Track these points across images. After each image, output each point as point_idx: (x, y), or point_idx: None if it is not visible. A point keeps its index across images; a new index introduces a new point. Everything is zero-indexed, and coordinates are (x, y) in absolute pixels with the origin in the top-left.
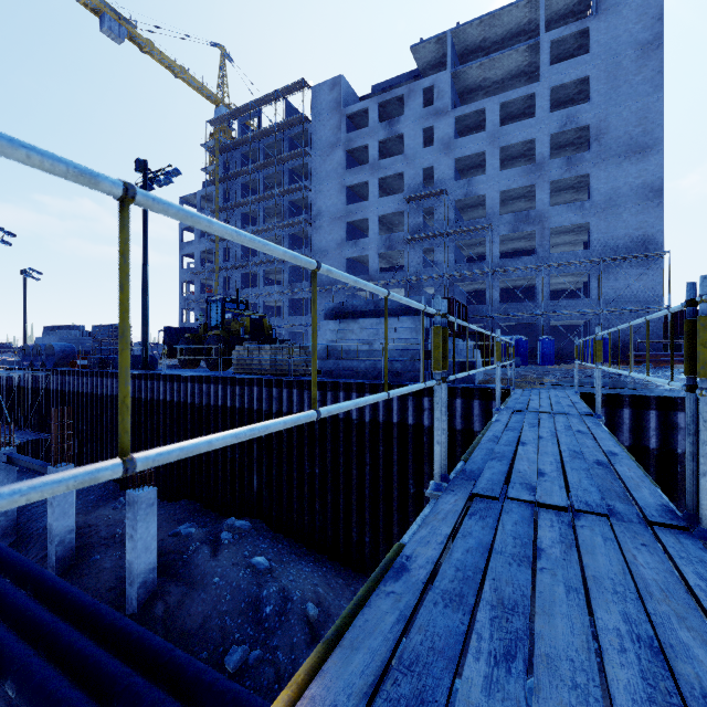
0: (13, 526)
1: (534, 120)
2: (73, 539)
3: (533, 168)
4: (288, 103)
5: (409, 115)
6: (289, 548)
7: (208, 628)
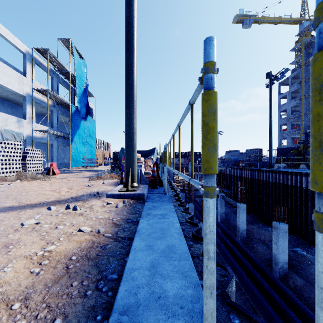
0: (223, 221)
1: None
2: (245, 234)
3: None
4: None
5: None
6: None
7: None
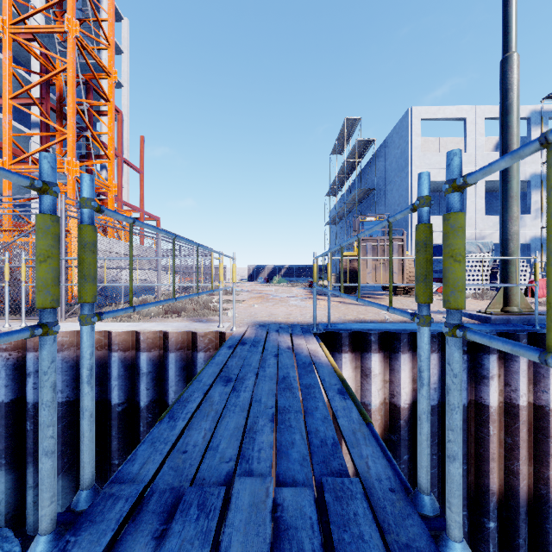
0: None
1: None
2: None
3: None
4: None
5: None
6: None
7: None
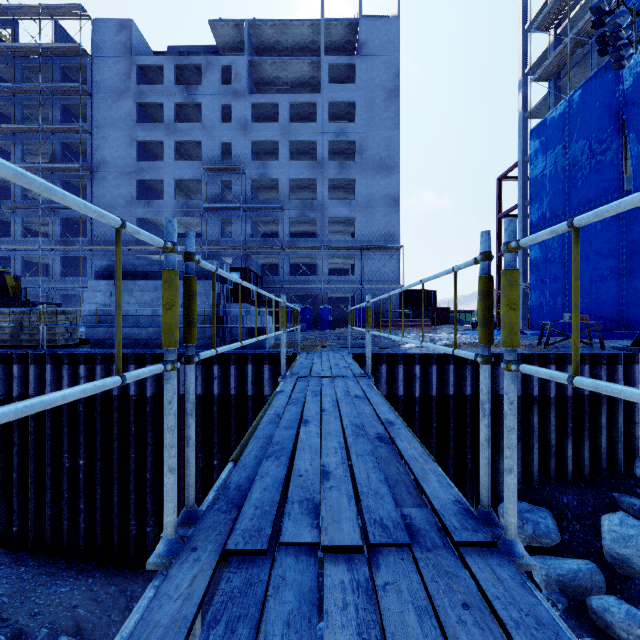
0: None
1: (316, 125)
2: None
3: (315, 165)
4: (60, 26)
5: (207, 86)
6: (38, 568)
7: None
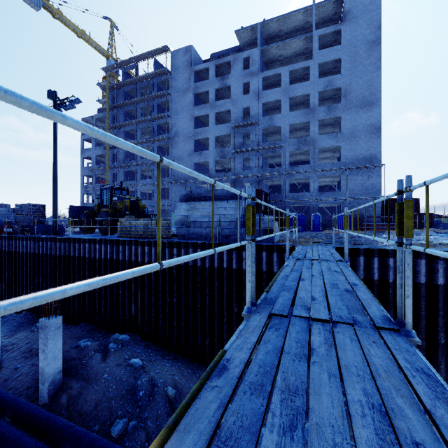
0: None
1: (309, 82)
2: None
3: (308, 111)
4: (156, 60)
5: (234, 74)
6: (156, 351)
7: (99, 409)
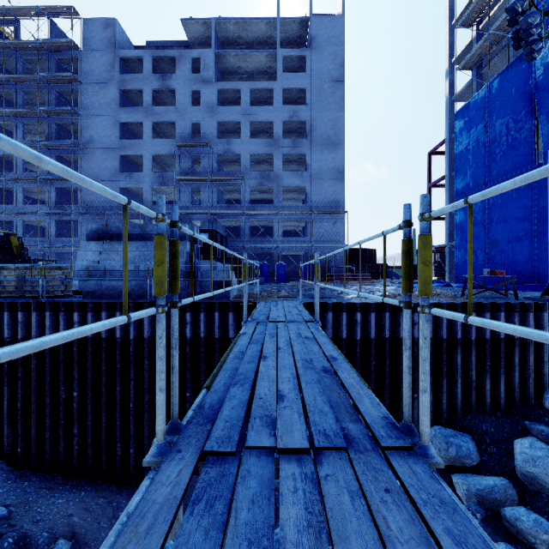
0: None
1: (273, 108)
2: None
3: (272, 142)
4: (55, 24)
5: (180, 75)
6: (39, 483)
7: None
